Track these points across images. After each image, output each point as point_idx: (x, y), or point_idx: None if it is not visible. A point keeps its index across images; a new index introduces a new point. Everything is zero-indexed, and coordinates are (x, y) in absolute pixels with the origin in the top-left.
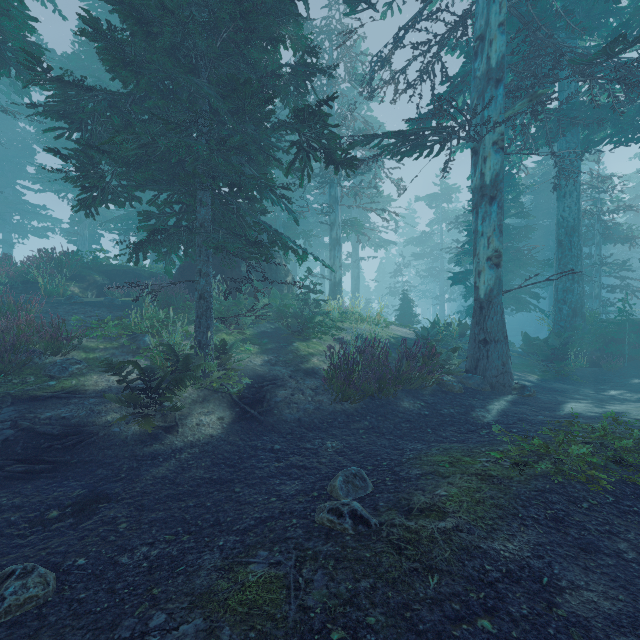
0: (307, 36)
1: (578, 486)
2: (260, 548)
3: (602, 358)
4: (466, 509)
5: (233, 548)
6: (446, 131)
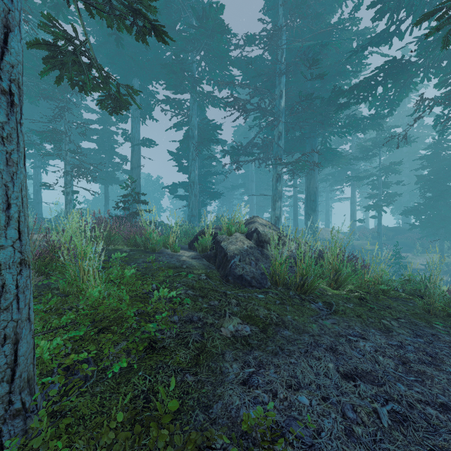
0: None
1: None
2: None
3: None
4: None
5: None
6: None
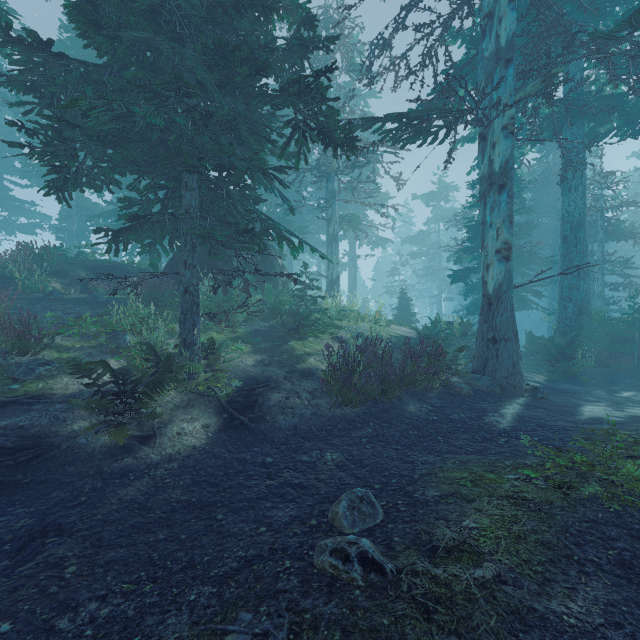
0: (303, 6)
1: (637, 514)
2: (242, 607)
3: (610, 358)
4: (505, 549)
5: (207, 606)
6: (452, 115)
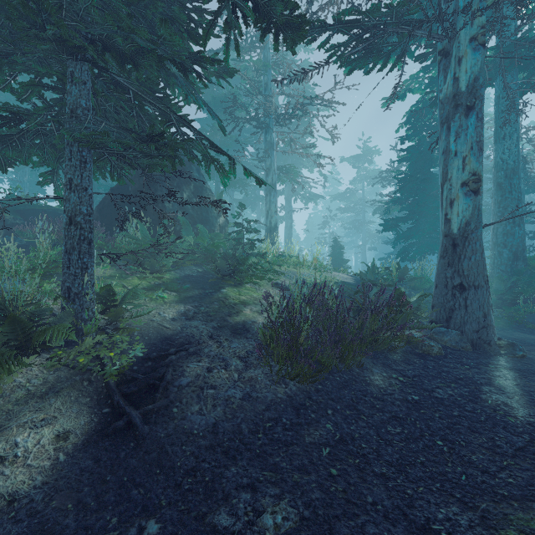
0: None
1: None
2: None
3: None
4: None
5: None
6: (412, 24)
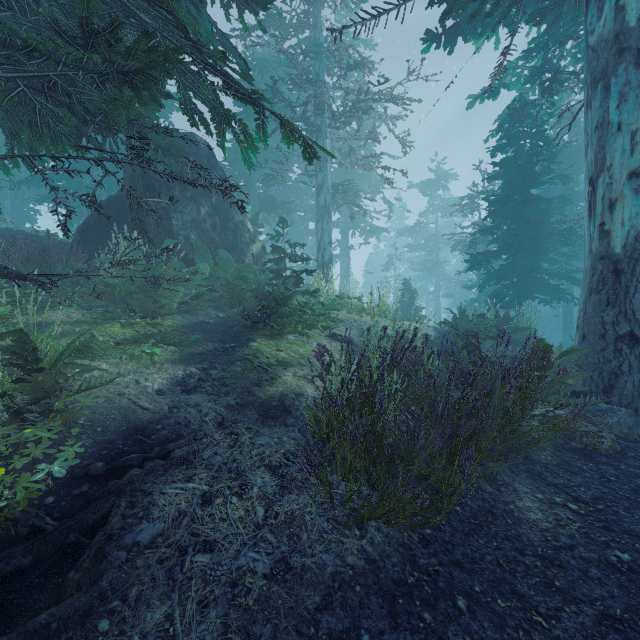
0: None
1: None
2: None
3: None
4: None
5: None
6: None
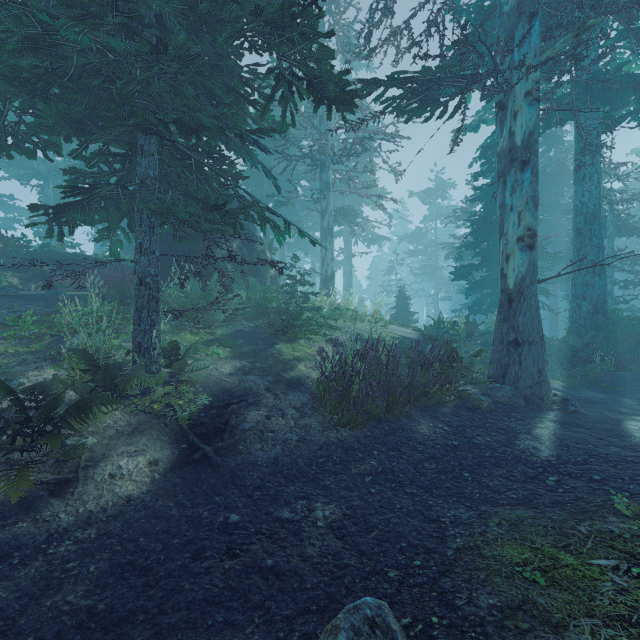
0: None
1: None
2: None
3: (632, 361)
4: None
5: None
6: (467, 78)
